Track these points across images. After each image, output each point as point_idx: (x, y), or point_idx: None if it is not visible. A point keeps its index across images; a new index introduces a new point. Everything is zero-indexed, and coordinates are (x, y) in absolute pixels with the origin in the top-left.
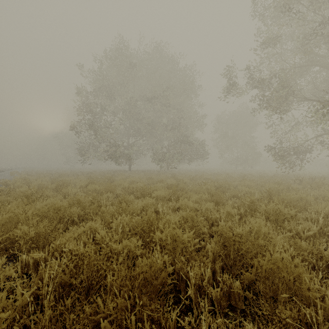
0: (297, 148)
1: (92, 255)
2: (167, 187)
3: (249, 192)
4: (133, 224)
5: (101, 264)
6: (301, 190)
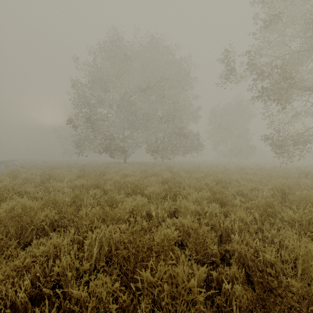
0: (298, 140)
1: None
2: (162, 181)
3: (255, 188)
4: (115, 239)
5: None
6: None
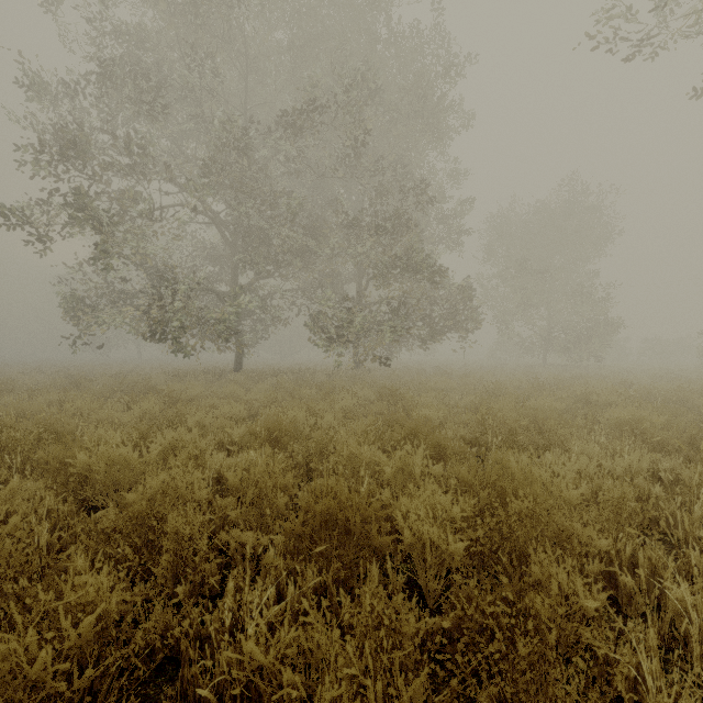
0: None
1: None
2: None
3: None
4: None
5: None
6: None
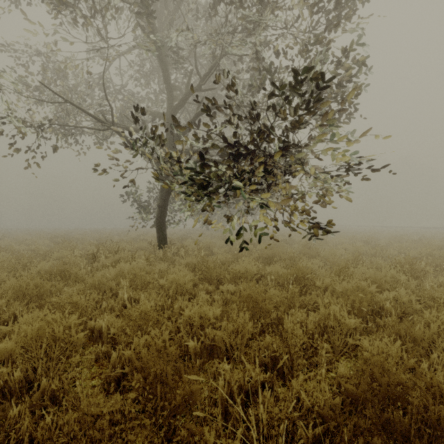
0: None
1: None
2: None
3: None
4: None
5: None
6: None
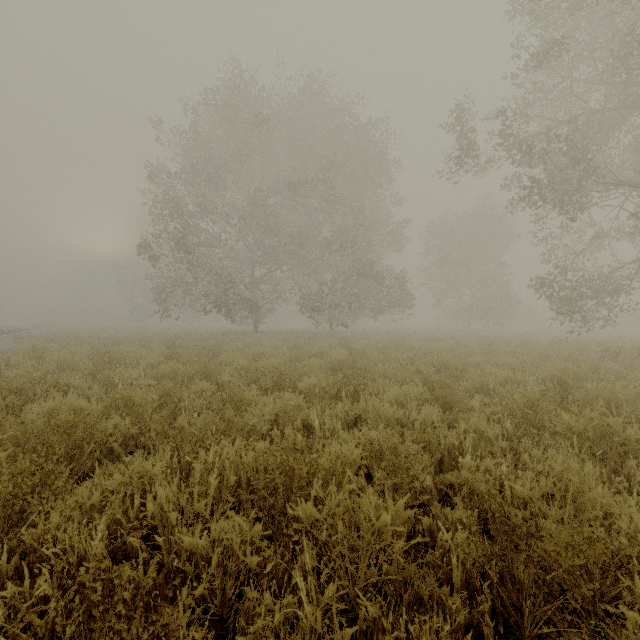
0: (601, 286)
1: (96, 601)
2: (331, 367)
3: (512, 379)
4: (248, 465)
5: (122, 632)
6: (631, 376)
